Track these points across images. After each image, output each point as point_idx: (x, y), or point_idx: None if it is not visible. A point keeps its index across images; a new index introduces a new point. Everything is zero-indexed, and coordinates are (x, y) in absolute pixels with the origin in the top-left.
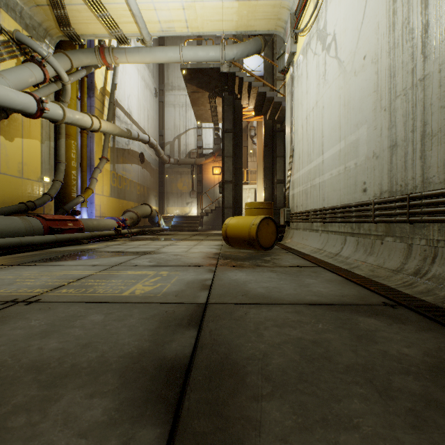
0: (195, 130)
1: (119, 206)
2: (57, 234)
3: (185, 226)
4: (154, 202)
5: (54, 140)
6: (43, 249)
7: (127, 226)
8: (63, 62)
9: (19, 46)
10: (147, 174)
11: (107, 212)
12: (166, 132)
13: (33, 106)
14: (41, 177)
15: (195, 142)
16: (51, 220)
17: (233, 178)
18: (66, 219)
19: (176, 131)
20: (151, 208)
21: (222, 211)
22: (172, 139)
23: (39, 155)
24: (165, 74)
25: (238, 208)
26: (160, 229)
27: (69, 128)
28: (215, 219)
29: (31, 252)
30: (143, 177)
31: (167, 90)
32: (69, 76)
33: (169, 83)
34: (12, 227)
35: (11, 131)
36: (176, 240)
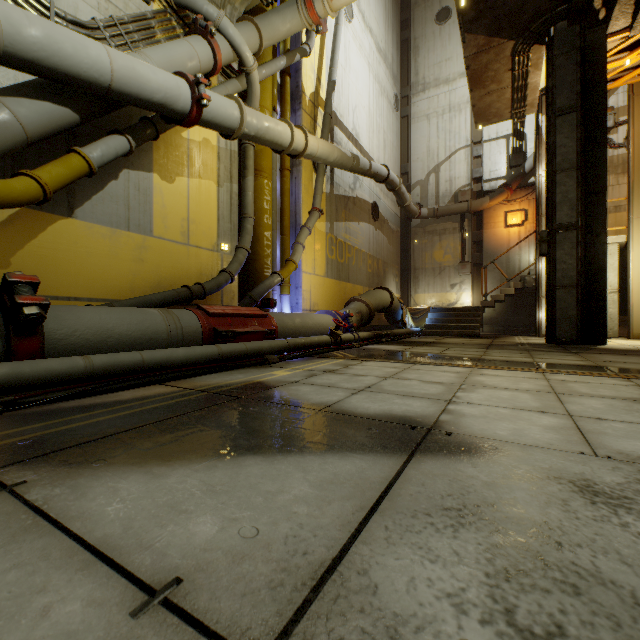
0: (468, 149)
1: (340, 293)
2: (222, 344)
3: (451, 326)
4: (394, 286)
5: (240, 183)
6: (183, 377)
7: (352, 326)
8: (246, 33)
9: (182, 20)
10: (383, 240)
11: (320, 302)
12: (413, 166)
13: (184, 95)
14: (217, 244)
15: (466, 173)
16: (217, 315)
17: (580, 216)
18: (245, 313)
19: (430, 159)
20: (390, 294)
21: (549, 294)
22: (424, 175)
23: (215, 206)
24: (411, 67)
25: (591, 286)
26: (406, 332)
27: (260, 159)
28: (511, 313)
29: (151, 387)
30: (376, 244)
31: (414, 94)
32: (259, 67)
33: (418, 80)
34: (141, 328)
35: (170, 166)
36: (460, 362)
